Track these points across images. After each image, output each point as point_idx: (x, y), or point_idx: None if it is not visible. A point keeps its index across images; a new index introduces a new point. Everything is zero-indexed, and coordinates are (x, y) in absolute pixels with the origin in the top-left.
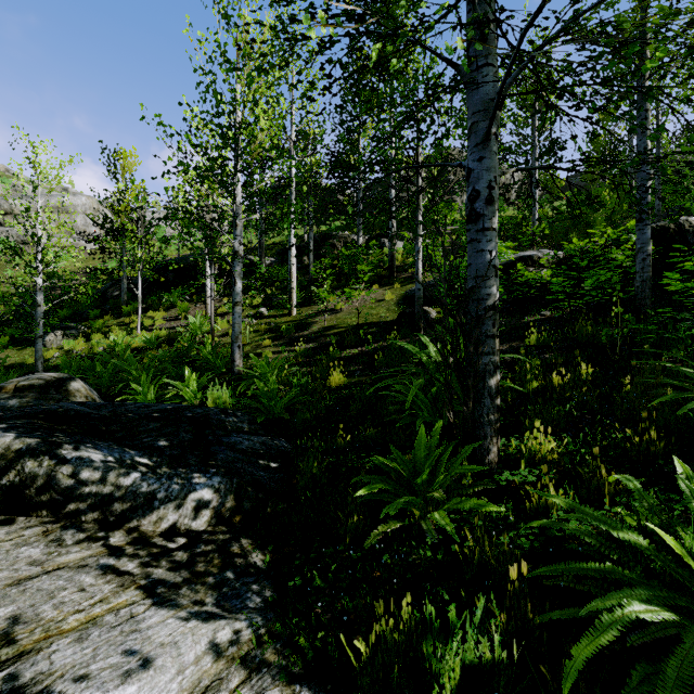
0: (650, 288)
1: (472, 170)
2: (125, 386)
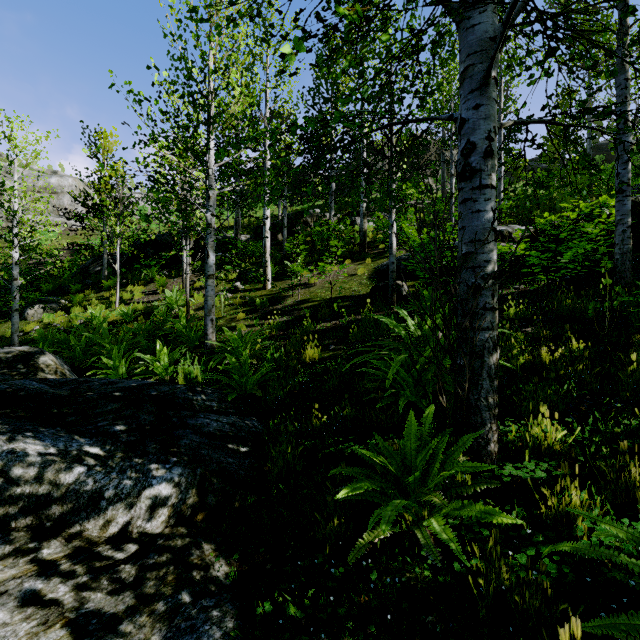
0: (630, 261)
1: (466, 121)
2: (98, 360)
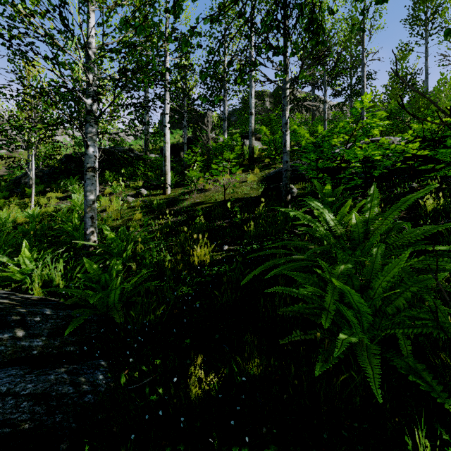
0: None
1: None
2: None
